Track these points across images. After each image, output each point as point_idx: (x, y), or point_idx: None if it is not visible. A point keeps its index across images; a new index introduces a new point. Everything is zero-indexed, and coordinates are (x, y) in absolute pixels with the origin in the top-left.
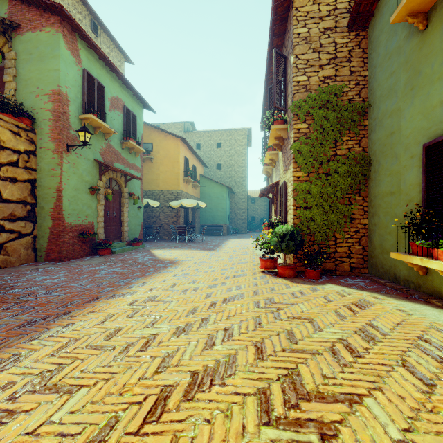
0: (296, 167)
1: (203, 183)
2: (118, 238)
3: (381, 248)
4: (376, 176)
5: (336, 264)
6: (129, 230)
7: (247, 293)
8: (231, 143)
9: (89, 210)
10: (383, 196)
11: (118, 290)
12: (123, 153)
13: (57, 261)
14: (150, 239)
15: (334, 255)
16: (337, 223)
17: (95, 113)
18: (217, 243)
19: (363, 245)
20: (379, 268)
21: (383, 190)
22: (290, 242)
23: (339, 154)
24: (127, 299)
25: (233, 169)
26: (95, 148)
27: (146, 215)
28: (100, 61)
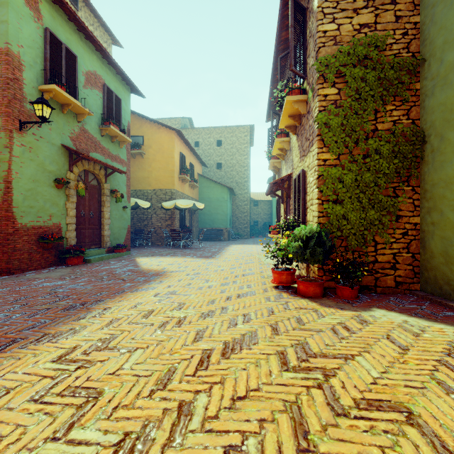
0: (322, 146)
1: (202, 184)
2: (97, 244)
3: (446, 256)
4: (436, 156)
5: (376, 277)
6: (111, 234)
7: (262, 331)
8: (232, 141)
9: (54, 208)
10: (450, 182)
11: (57, 324)
12: (103, 141)
13: (5, 274)
14: (141, 244)
15: (374, 265)
16: (377, 222)
17: (61, 84)
18: (216, 249)
19: (412, 252)
20: (442, 284)
21: (449, 174)
22: (316, 248)
23: (380, 128)
24: (61, 345)
25: (234, 169)
26: (64, 131)
27: (136, 218)
28: (70, 23)
